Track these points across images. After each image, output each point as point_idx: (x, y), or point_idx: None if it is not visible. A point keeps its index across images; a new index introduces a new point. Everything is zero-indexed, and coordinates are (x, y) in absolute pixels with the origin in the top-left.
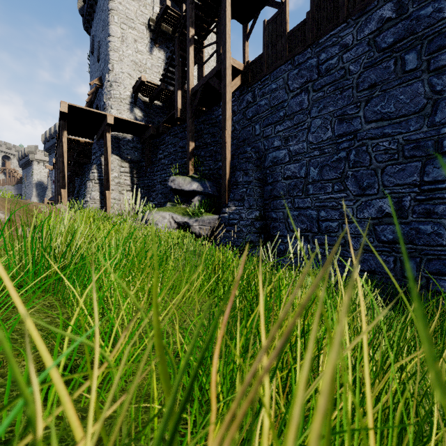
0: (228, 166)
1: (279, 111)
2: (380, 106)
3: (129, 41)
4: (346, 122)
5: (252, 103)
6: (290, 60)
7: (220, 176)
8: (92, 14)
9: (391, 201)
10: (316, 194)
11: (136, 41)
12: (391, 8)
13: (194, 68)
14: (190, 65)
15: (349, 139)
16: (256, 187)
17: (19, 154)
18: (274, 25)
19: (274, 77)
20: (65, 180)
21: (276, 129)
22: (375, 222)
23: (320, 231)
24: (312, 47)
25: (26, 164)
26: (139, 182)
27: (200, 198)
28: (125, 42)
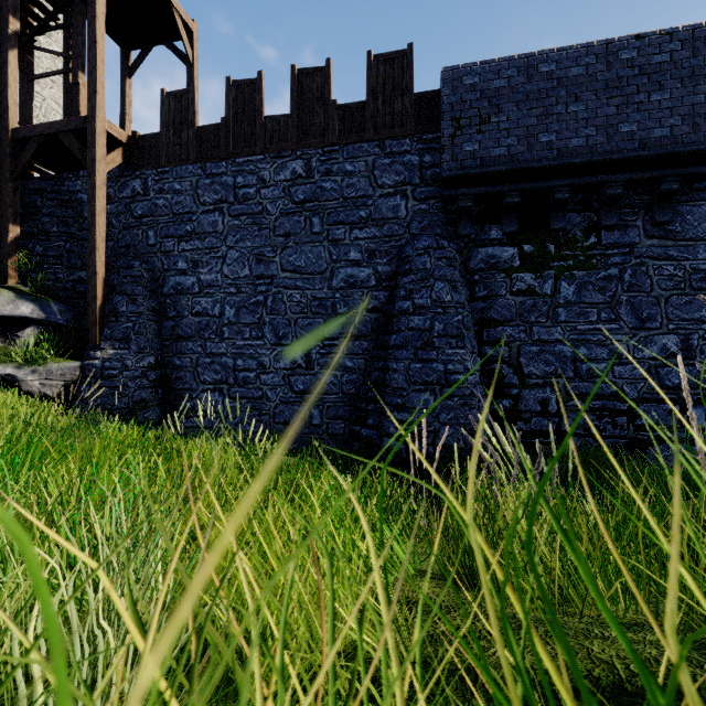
0: (101, 286)
1: (185, 223)
2: (294, 258)
3: None
4: (264, 264)
5: (143, 196)
6: (201, 164)
7: (81, 295)
8: None
9: (303, 352)
10: (232, 339)
11: None
12: (302, 166)
13: None
14: (10, 84)
15: (267, 283)
16: (149, 322)
17: None
18: (178, 104)
19: (179, 175)
20: None
21: (181, 246)
22: (290, 373)
23: (237, 382)
24: (228, 162)
25: None
26: None
27: (38, 332)
28: None
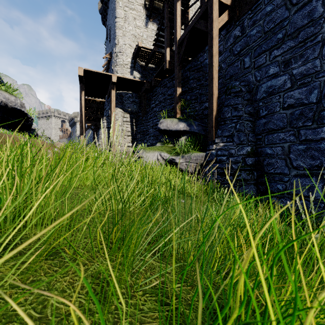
0: (215, 103)
1: (276, 33)
2: None
3: (130, 19)
4: None
5: (240, 36)
6: None
7: (205, 116)
8: (106, 10)
9: None
10: None
11: (135, 19)
12: None
13: (181, 35)
14: (177, 19)
15: None
16: (246, 122)
17: (69, 118)
18: None
19: None
20: (83, 128)
21: (271, 55)
22: None
23: None
24: None
25: (73, 124)
26: (137, 128)
27: (186, 137)
28: (127, 20)
